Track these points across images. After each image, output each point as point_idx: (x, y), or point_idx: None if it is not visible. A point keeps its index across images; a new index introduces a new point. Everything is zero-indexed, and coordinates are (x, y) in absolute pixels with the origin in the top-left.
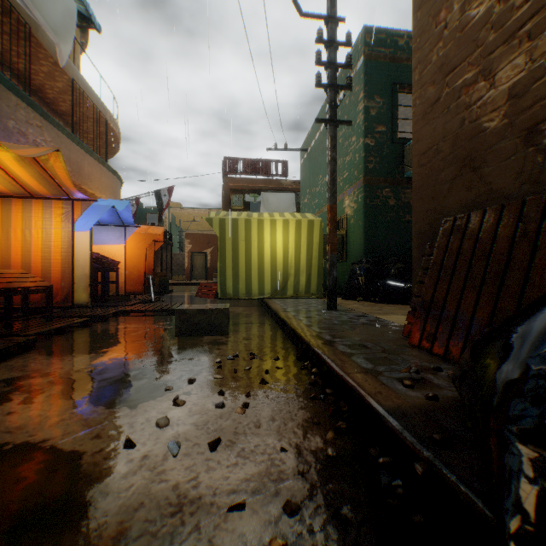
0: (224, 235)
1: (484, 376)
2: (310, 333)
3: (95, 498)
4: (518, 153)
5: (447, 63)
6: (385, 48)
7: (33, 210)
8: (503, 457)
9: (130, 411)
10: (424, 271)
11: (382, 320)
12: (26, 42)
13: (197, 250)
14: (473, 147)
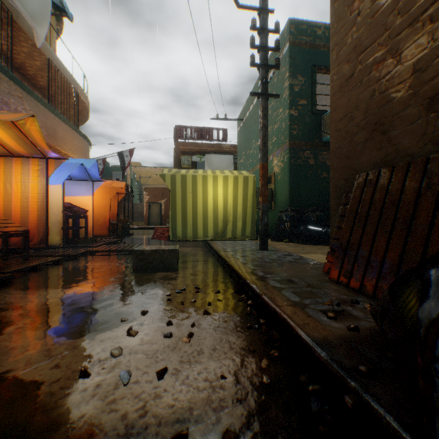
0: (175, 189)
1: (408, 315)
2: (246, 270)
3: (47, 430)
4: (421, 119)
5: (360, 44)
6: (306, 36)
7: (13, 166)
8: (434, 397)
9: (89, 341)
10: (341, 218)
11: (305, 258)
12: (9, 26)
13: (153, 201)
14: (383, 114)
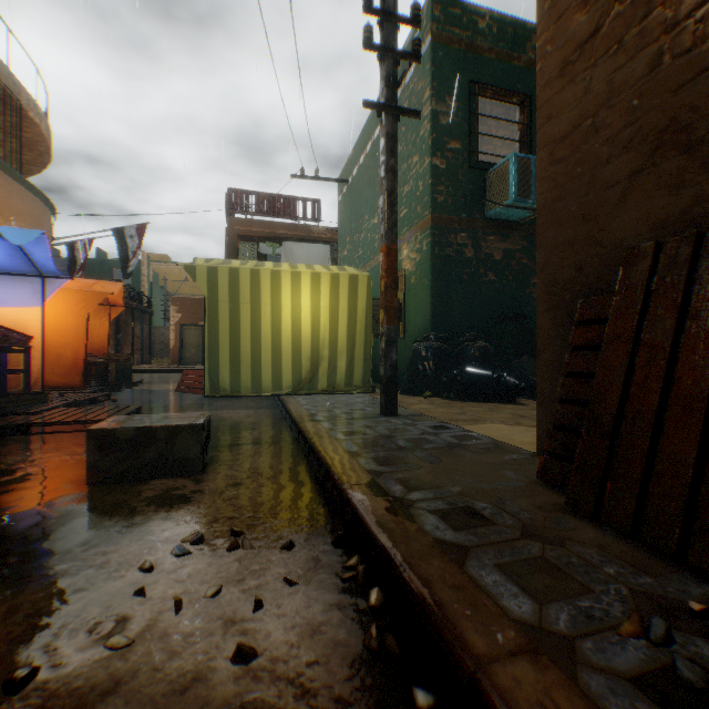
0: (216, 295)
1: None
2: (360, 478)
3: None
4: None
5: None
6: (460, 29)
7: None
8: None
9: None
10: (577, 353)
11: (477, 435)
12: None
13: (189, 322)
14: (687, 103)
